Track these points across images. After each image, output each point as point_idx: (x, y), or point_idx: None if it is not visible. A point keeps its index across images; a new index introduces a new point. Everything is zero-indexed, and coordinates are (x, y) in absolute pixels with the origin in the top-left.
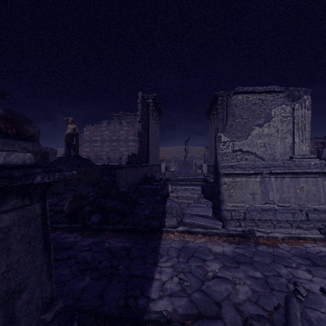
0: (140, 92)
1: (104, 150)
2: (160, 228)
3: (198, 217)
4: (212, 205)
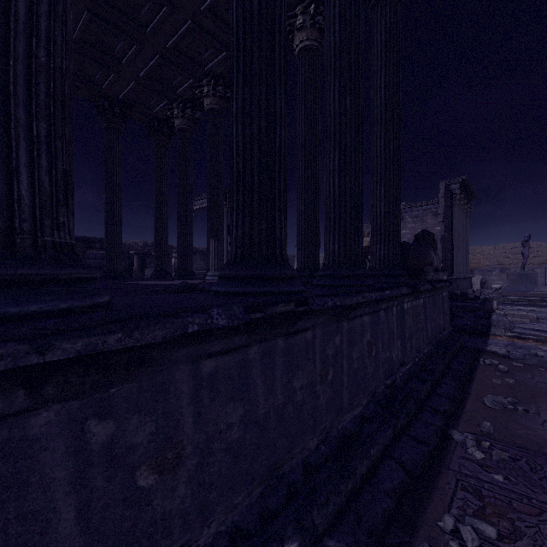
0: (443, 182)
1: None
2: (487, 332)
3: (533, 330)
4: None
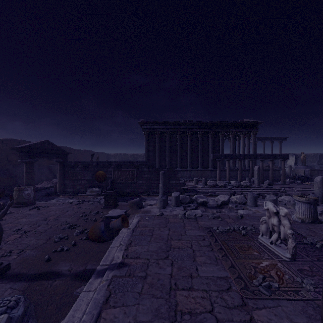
0: None
1: None
2: (305, 182)
3: None
4: None
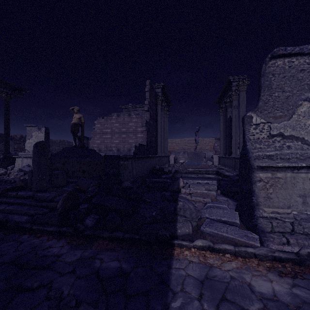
0: (148, 80)
1: (114, 142)
2: (171, 241)
3: (221, 224)
4: (233, 205)
